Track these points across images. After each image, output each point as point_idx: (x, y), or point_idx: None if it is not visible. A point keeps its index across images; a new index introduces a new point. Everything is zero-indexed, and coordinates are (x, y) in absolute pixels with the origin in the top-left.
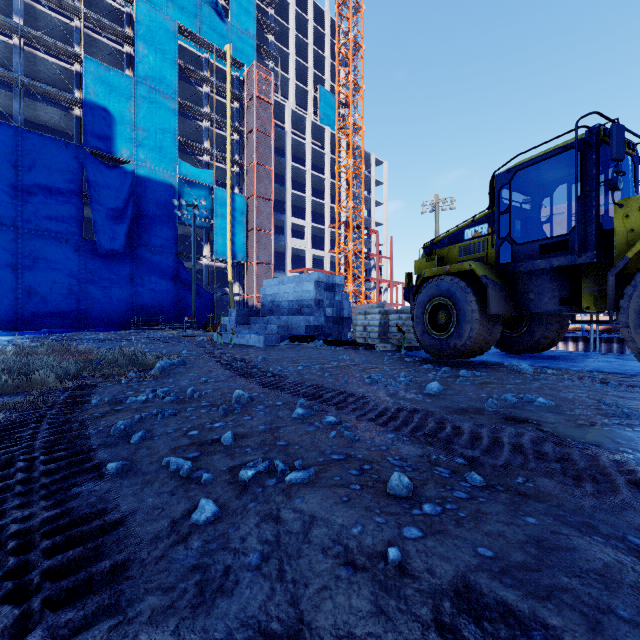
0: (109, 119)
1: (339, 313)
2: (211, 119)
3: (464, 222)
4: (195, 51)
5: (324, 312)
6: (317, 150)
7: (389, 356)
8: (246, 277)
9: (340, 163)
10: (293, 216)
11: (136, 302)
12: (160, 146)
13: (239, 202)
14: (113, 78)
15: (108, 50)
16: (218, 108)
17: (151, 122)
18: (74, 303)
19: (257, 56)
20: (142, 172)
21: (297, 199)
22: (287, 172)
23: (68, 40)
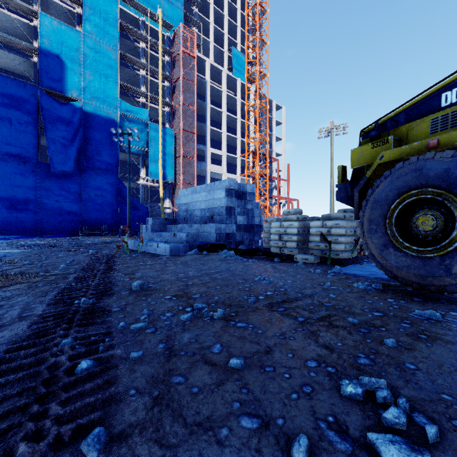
0: (61, 65)
1: (250, 221)
2: (146, 68)
3: (439, 82)
4: (134, 15)
5: (235, 220)
6: (231, 96)
7: (322, 276)
8: (175, 194)
9: (249, 103)
10: (212, 148)
11: (84, 214)
12: (104, 88)
13: (169, 135)
14: (64, 31)
15: (62, 11)
16: (153, 61)
17: (96, 68)
18: (31, 214)
19: (184, 23)
20: (89, 108)
21: (215, 134)
22: (207, 113)
23: (30, 3)
